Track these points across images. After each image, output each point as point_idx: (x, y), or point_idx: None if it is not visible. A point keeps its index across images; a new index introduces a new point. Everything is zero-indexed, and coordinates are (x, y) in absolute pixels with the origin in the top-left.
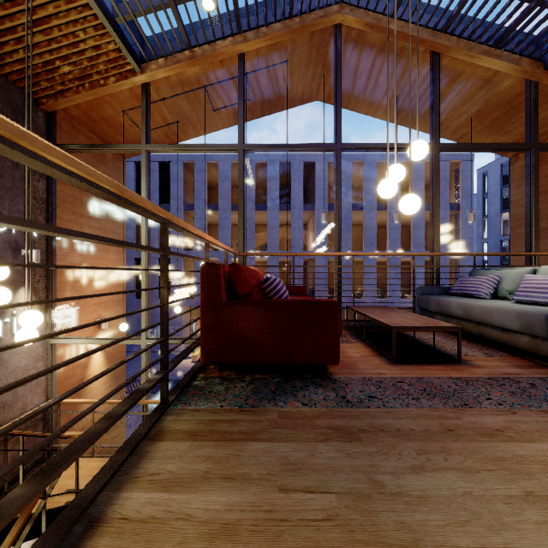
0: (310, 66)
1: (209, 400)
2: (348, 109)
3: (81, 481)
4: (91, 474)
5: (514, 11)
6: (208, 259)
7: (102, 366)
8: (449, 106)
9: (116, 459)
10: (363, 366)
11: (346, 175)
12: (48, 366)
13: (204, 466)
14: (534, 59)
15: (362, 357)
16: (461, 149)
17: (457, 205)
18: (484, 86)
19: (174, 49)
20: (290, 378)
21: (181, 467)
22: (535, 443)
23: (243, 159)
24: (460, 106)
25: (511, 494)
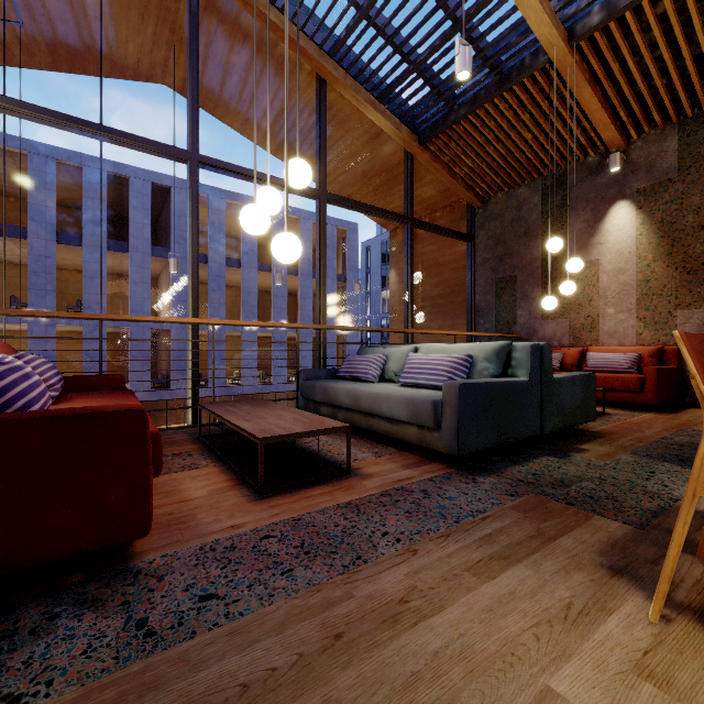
0: (148, 18)
1: None
2: (215, 116)
3: None
4: None
5: (396, 66)
6: None
7: None
8: (337, 156)
9: None
10: (207, 518)
11: (218, 216)
12: None
13: None
14: (411, 130)
15: (211, 495)
16: (348, 205)
17: (344, 276)
18: (369, 143)
19: None
20: (13, 606)
21: None
22: (446, 609)
23: None
24: (347, 159)
25: None
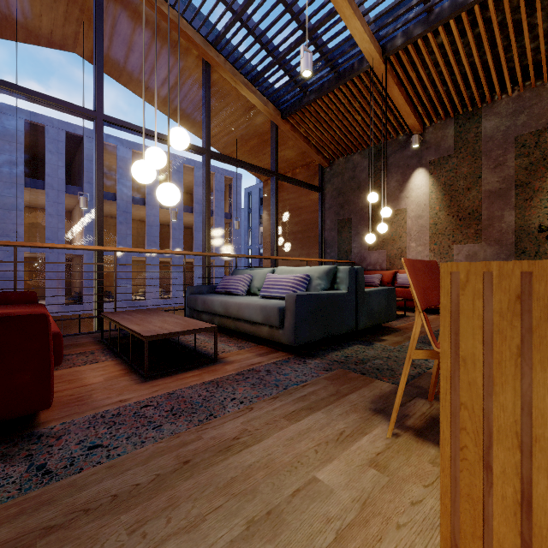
0: None
1: None
2: (120, 82)
3: None
4: None
5: (263, 59)
6: None
7: None
8: (221, 122)
9: None
10: (101, 396)
11: (125, 163)
12: None
13: None
14: (276, 107)
15: (106, 381)
16: (228, 161)
17: (230, 214)
18: (245, 114)
19: None
20: None
21: None
22: (264, 440)
23: None
24: (229, 125)
25: (233, 537)
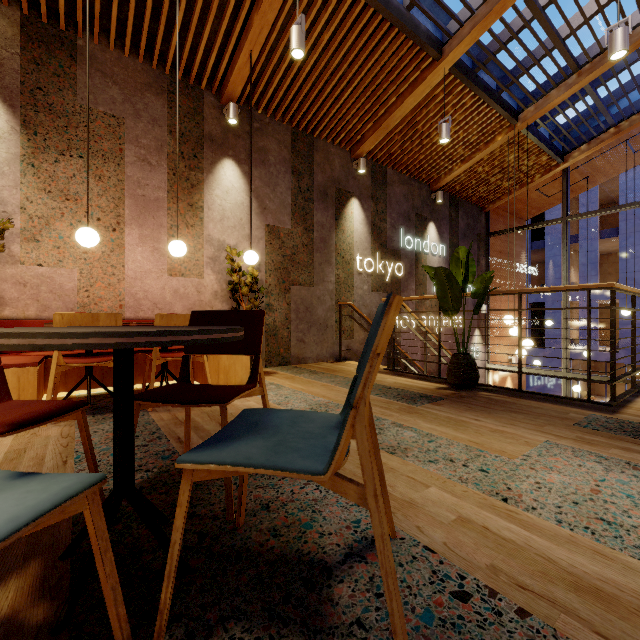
0: None
1: None
2: None
3: None
4: None
5: None
6: None
7: None
8: None
9: None
10: None
11: None
12: (486, 382)
13: None
14: None
15: None
16: None
17: None
18: None
19: (596, 132)
20: None
21: None
22: None
23: None
24: None
25: None
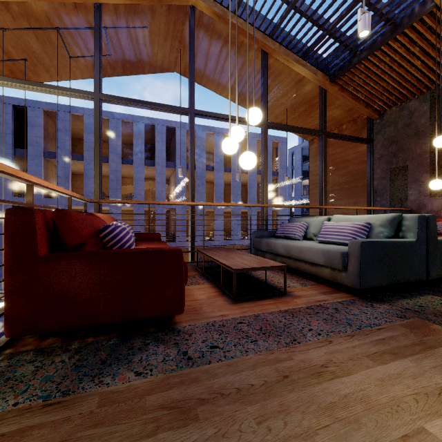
0: (168, 38)
1: None
2: (201, 85)
3: None
4: None
5: (314, 34)
6: (32, 203)
7: None
8: (274, 97)
9: None
10: (208, 309)
11: (201, 141)
12: None
13: None
14: (324, 73)
15: (208, 299)
16: (281, 128)
17: (277, 172)
18: (295, 86)
19: None
20: (129, 337)
21: None
22: (352, 375)
23: (99, 108)
24: (280, 98)
25: None
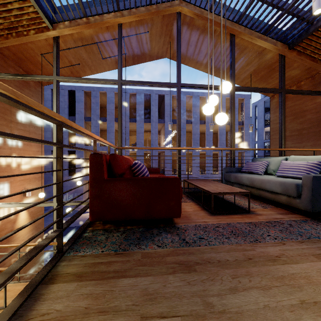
0: (162, 36)
1: (94, 247)
2: (184, 64)
3: (9, 300)
4: (16, 295)
5: (274, 15)
6: (96, 150)
7: (26, 221)
8: (240, 66)
9: (13, 304)
10: (195, 217)
11: (182, 103)
12: None
13: (85, 302)
14: (283, 43)
15: (194, 211)
16: (246, 90)
17: (242, 122)
18: (258, 56)
19: (75, 16)
20: (150, 228)
21: (67, 306)
22: (299, 264)
23: (121, 89)
24: (245, 67)
25: (292, 303)
